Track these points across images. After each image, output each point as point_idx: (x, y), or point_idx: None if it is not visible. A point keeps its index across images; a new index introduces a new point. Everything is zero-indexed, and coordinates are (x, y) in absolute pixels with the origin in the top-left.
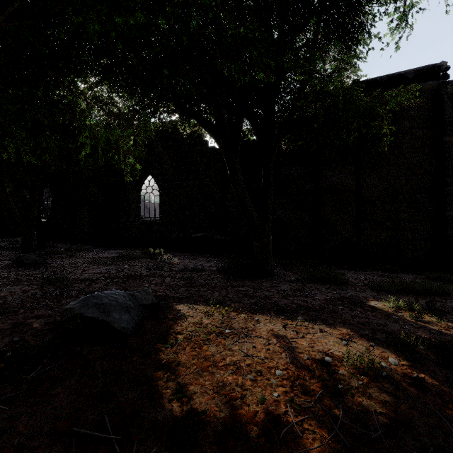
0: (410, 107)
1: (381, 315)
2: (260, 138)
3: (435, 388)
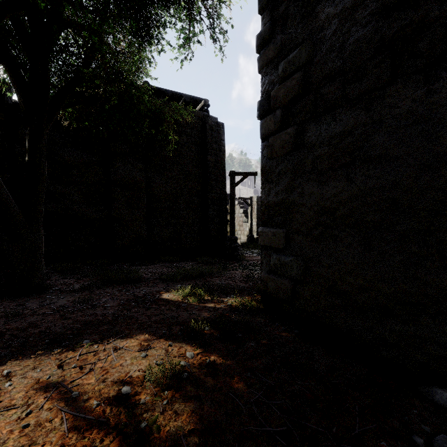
0: (187, 125)
1: (173, 306)
2: (23, 94)
3: (223, 367)
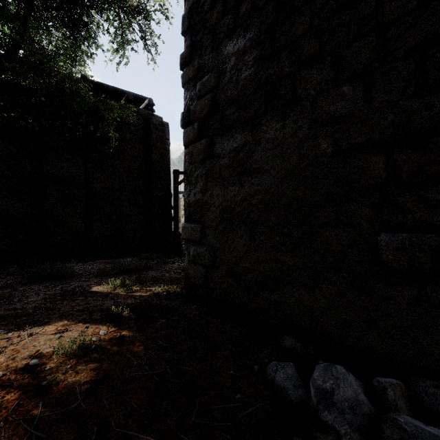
0: (130, 123)
1: (100, 297)
2: None
3: (131, 338)
